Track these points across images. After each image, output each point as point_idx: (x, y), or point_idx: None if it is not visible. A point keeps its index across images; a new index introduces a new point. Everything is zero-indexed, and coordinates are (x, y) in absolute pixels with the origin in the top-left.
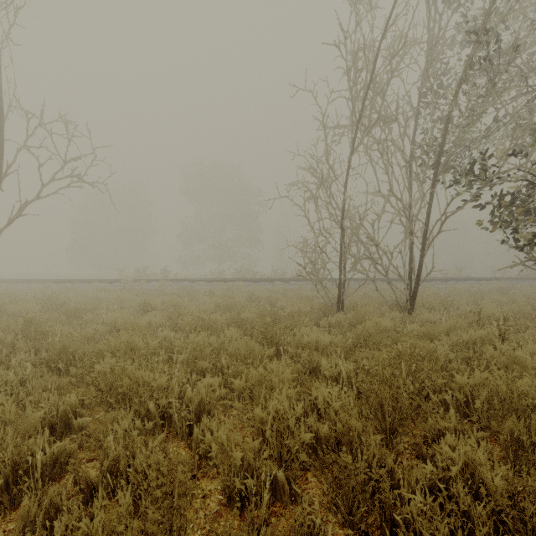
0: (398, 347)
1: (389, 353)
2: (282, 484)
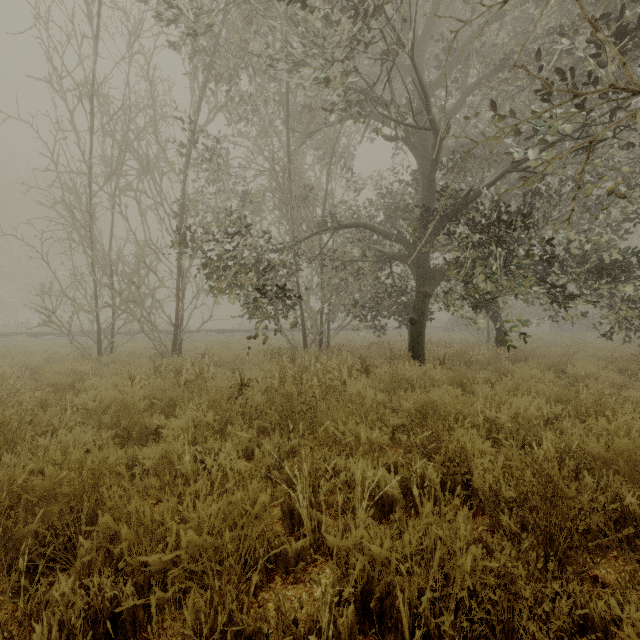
0: None
1: None
2: None
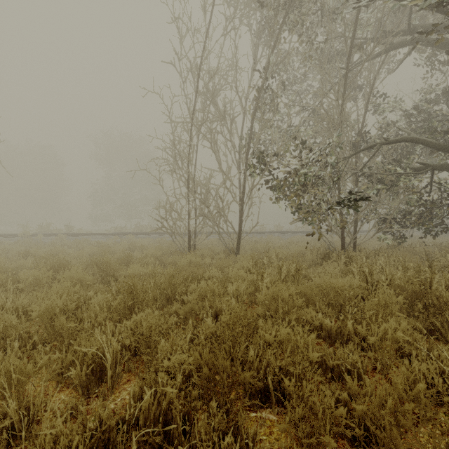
0: (168, 271)
1: (162, 275)
2: (38, 343)
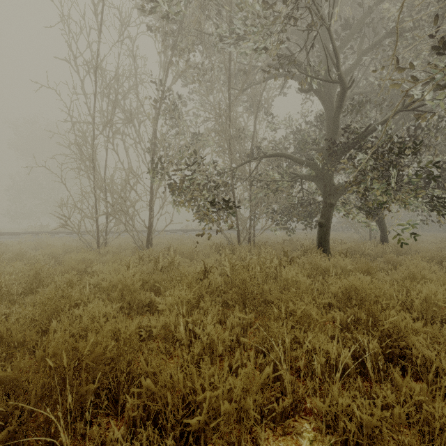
0: (36, 266)
1: (29, 270)
2: None
